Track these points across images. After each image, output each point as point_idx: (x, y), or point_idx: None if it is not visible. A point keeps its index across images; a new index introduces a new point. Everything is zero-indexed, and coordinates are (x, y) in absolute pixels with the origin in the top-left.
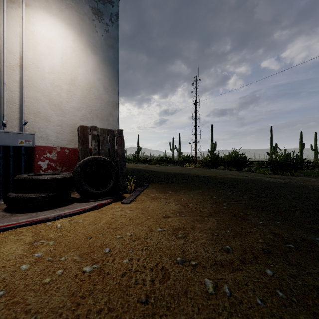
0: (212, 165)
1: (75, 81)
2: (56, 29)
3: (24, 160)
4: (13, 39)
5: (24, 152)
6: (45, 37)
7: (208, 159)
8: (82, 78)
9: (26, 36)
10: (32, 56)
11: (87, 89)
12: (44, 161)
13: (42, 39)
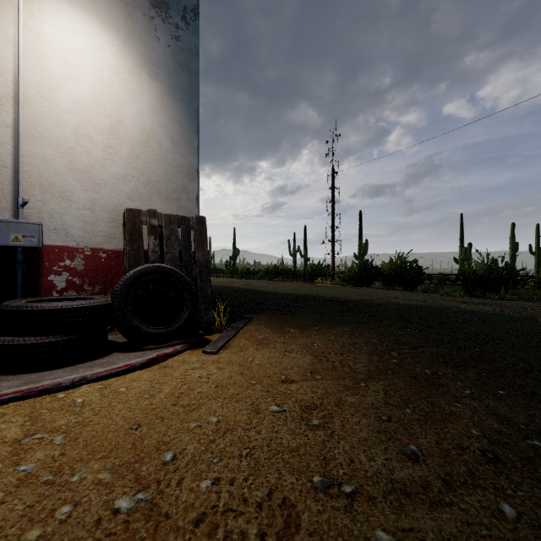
0: (361, 280)
1: (117, 128)
2: (83, 32)
3: (22, 272)
4: (1, 47)
5: (21, 258)
6: (61, 46)
7: (354, 270)
8: (131, 123)
9: (26, 43)
10: (37, 80)
11: (141, 143)
12: (60, 274)
13: (55, 48)
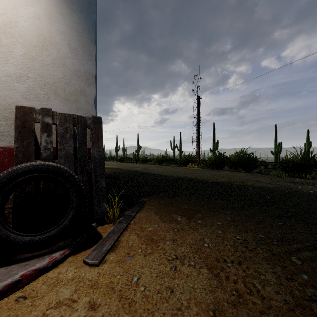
0: (216, 165)
1: (11, 28)
2: None
3: None
4: None
5: None
6: None
7: (212, 159)
8: (27, 25)
9: None
10: None
11: (38, 46)
12: None
13: None
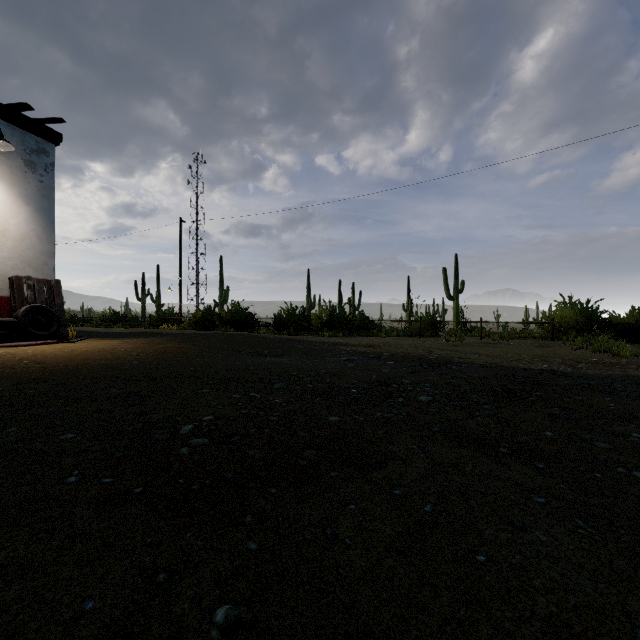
0: (205, 325)
1: (6, 232)
2: None
3: None
4: None
5: None
6: None
7: (199, 316)
8: (14, 229)
9: None
10: None
11: (20, 239)
12: None
13: None
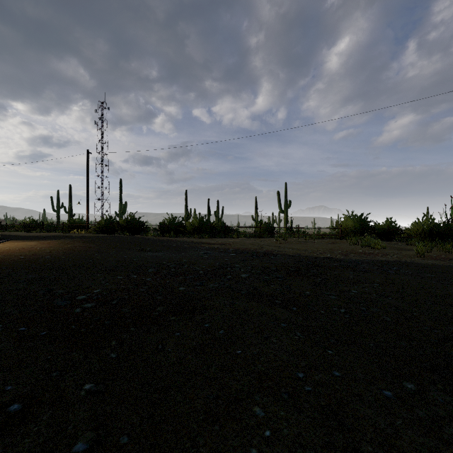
0: (107, 230)
1: None
2: None
3: None
4: None
5: None
6: None
7: (102, 223)
8: None
9: None
10: None
11: None
12: None
13: None
